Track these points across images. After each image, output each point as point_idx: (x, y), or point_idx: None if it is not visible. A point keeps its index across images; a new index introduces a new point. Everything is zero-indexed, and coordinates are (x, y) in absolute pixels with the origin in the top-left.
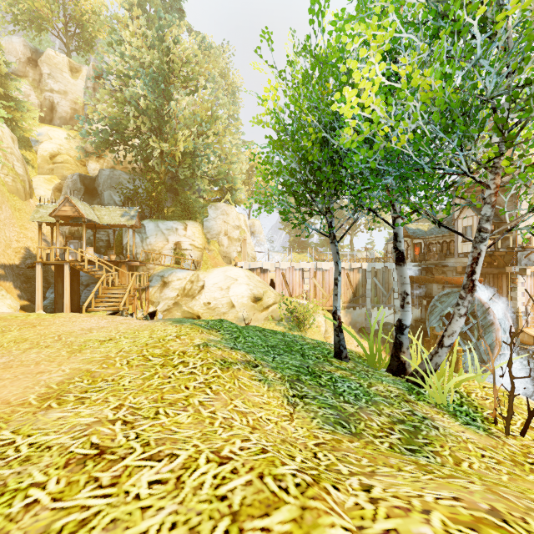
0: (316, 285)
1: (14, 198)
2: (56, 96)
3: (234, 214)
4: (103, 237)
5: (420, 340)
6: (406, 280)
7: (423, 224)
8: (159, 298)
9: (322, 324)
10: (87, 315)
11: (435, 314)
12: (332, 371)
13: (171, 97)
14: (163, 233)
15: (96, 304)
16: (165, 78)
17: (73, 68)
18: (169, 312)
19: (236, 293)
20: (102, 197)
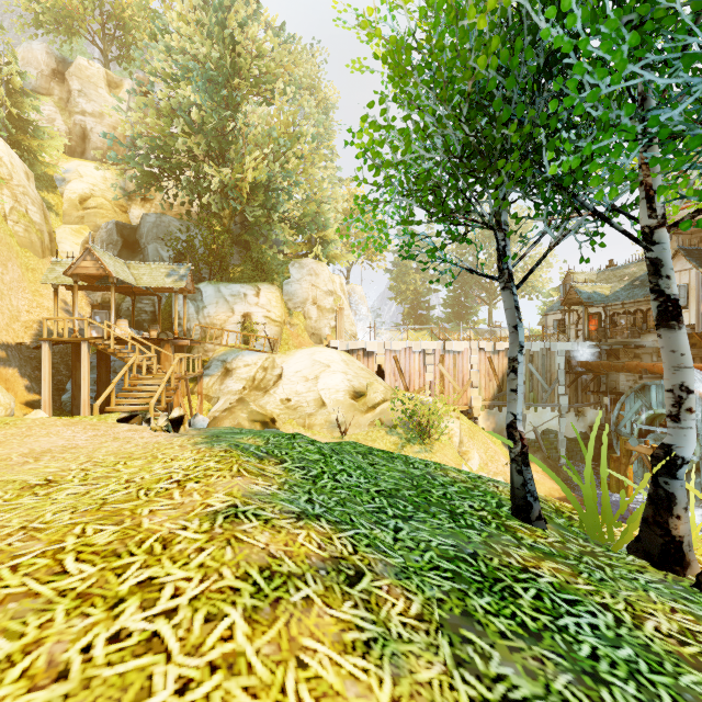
0: (444, 375)
1: (27, 253)
2: (89, 120)
3: (325, 275)
4: (147, 307)
5: (691, 485)
6: (687, 360)
7: (602, 285)
8: (219, 392)
9: (455, 432)
10: (66, 423)
11: (627, 418)
12: (530, 567)
13: (237, 108)
14: (226, 300)
15: (118, 401)
16: (229, 82)
17: (112, 82)
18: (231, 412)
19: (328, 385)
20: (145, 252)
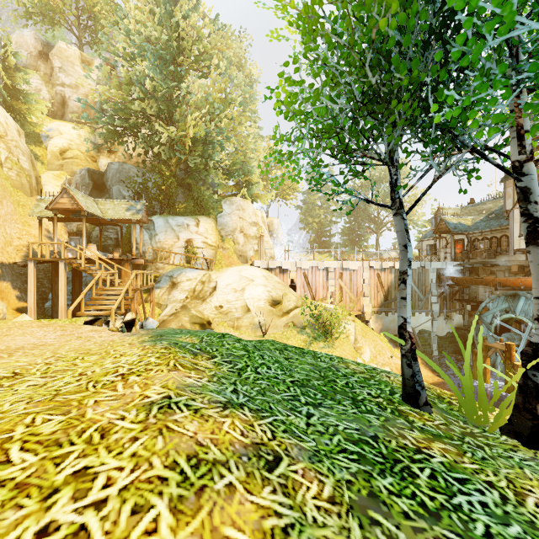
0: (342, 287)
1: (18, 193)
2: (67, 90)
3: (250, 210)
4: (112, 235)
5: None
6: None
7: (465, 217)
8: (167, 300)
9: (351, 332)
10: (40, 324)
11: (485, 321)
12: (423, 448)
13: (181, 79)
14: (173, 229)
15: (87, 308)
16: (175, 59)
17: (85, 61)
18: (176, 316)
19: (252, 295)
20: (110, 192)
